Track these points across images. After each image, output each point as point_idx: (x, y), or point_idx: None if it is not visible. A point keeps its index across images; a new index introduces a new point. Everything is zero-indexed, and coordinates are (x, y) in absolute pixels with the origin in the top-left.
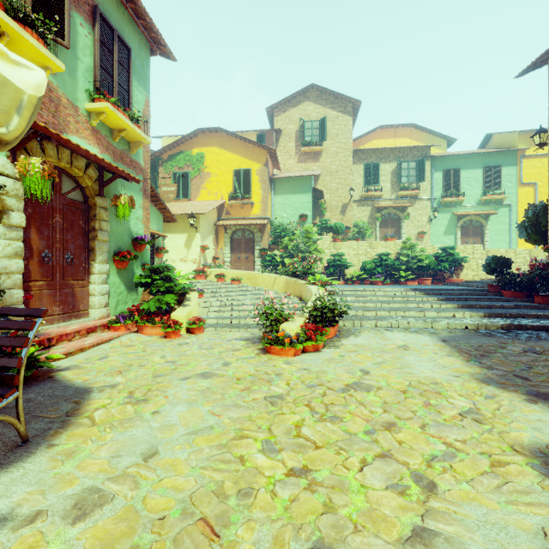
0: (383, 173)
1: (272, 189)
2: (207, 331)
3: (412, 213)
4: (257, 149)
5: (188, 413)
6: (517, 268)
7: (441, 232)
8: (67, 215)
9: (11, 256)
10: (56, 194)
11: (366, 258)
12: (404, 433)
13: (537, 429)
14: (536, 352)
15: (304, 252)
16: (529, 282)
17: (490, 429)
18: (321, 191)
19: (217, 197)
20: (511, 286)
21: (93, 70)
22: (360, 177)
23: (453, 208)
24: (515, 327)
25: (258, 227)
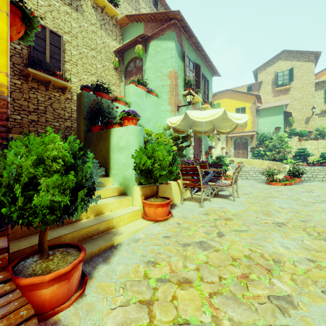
0: None
1: (257, 115)
2: (239, 180)
3: None
4: (249, 96)
5: (253, 190)
6: None
7: None
8: (197, 141)
9: (192, 154)
10: (195, 135)
11: (324, 150)
12: (322, 197)
13: None
14: None
15: (279, 148)
16: None
17: None
18: (290, 112)
19: None
20: None
21: (202, 94)
22: (321, 99)
23: None
24: None
25: (249, 136)
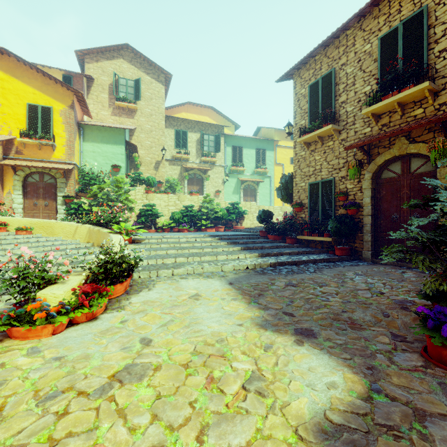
0: (190, 140)
1: (80, 134)
2: None
3: (211, 175)
4: (61, 88)
5: None
6: (277, 218)
7: (231, 192)
8: None
9: None
10: None
11: (175, 209)
12: None
13: (311, 385)
14: (293, 285)
15: (115, 201)
16: (284, 229)
17: (273, 404)
18: (135, 146)
19: (2, 131)
20: (273, 231)
21: None
22: (172, 141)
23: (238, 174)
24: (279, 264)
25: (62, 172)
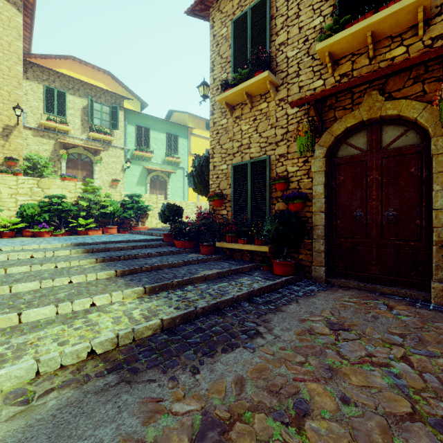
0: (72, 106)
1: None
2: None
3: (105, 158)
4: None
5: None
6: (187, 216)
7: (134, 183)
8: None
9: None
10: None
11: (30, 200)
12: None
13: None
14: (220, 438)
15: None
16: (197, 231)
17: None
18: None
19: None
20: (182, 235)
21: None
22: (39, 101)
23: (144, 162)
24: (182, 318)
25: None
